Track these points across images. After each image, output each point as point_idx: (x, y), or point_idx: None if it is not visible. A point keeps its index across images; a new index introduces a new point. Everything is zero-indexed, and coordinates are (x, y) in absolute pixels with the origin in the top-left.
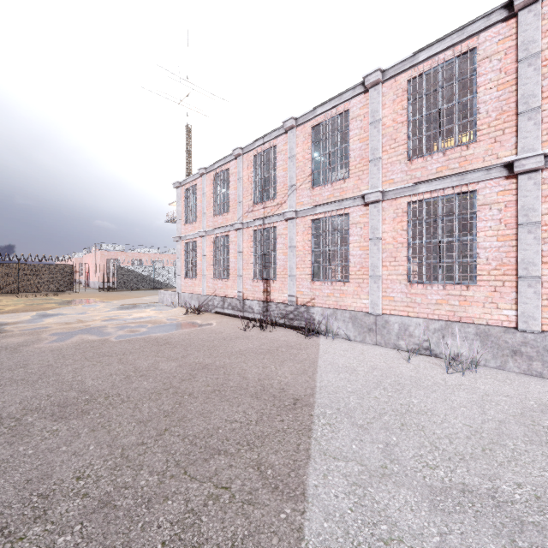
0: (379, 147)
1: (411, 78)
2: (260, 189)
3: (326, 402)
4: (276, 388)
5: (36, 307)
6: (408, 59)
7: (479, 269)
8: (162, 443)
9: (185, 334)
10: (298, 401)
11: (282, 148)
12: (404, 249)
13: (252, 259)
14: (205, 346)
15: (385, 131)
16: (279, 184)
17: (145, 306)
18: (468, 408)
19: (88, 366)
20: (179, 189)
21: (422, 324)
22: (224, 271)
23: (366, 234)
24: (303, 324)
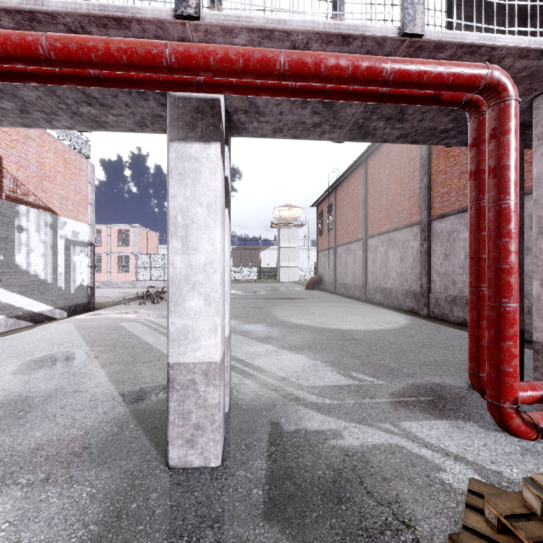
0: None
1: None
2: None
3: None
4: None
5: None
6: None
7: (102, 270)
8: None
9: None
10: None
11: None
12: None
13: None
14: None
15: None
16: None
17: None
18: None
19: None
20: None
21: None
22: None
23: None
24: None
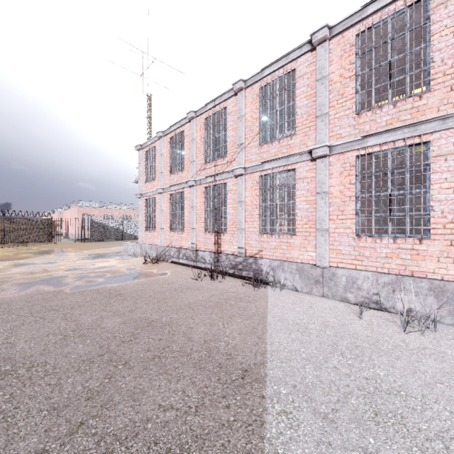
0: (326, 103)
1: (359, 32)
2: (212, 149)
3: (279, 374)
4: (223, 353)
5: (12, 257)
6: (357, 13)
7: (434, 222)
8: (68, 451)
9: (139, 284)
10: (247, 373)
11: (232, 109)
12: (352, 203)
13: (204, 214)
14: (155, 298)
15: (332, 87)
16: (229, 143)
17: (110, 255)
18: (446, 385)
19: (29, 322)
20: (140, 151)
21: (371, 277)
22: (180, 225)
23: (313, 188)
24: (251, 274)
